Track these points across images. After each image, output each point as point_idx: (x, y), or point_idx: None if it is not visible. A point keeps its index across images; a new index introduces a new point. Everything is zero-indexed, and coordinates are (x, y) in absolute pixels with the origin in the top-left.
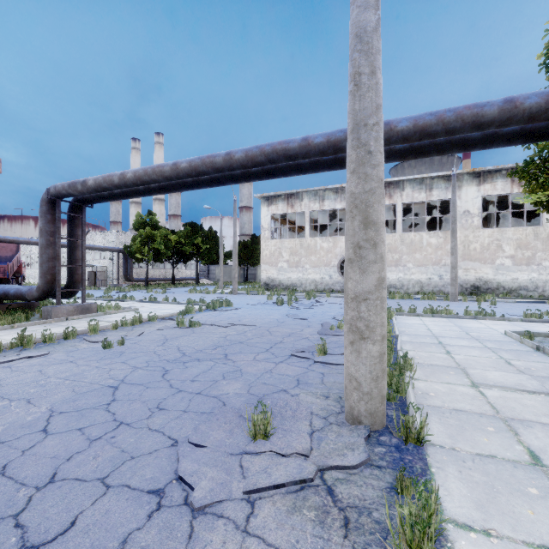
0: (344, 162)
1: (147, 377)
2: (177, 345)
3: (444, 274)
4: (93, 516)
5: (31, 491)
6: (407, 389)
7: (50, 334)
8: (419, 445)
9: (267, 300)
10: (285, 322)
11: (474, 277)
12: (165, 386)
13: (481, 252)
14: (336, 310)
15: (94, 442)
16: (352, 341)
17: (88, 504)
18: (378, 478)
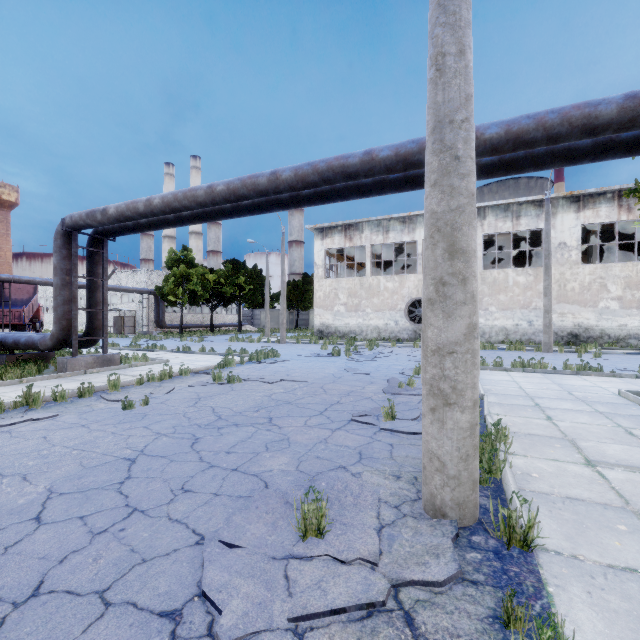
0: (416, 181)
1: (173, 447)
2: (211, 405)
3: (535, 320)
4: None
5: (6, 608)
6: (502, 468)
7: (61, 392)
8: (526, 550)
9: (321, 351)
10: (342, 377)
11: (572, 323)
12: (194, 459)
13: (581, 293)
14: (404, 363)
15: (98, 536)
16: (434, 408)
17: (78, 632)
18: (475, 600)
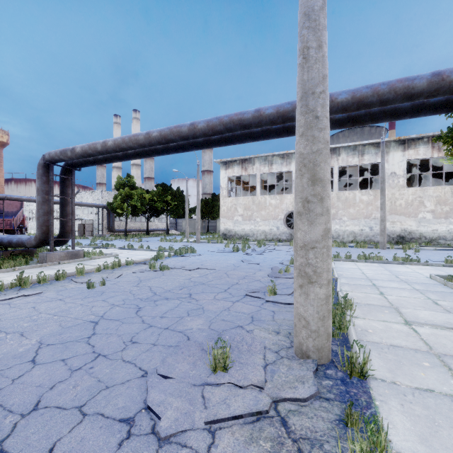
0: (291, 130)
1: (123, 314)
2: (149, 285)
3: (374, 226)
4: (70, 444)
5: (16, 418)
6: (348, 326)
7: (43, 276)
8: (362, 379)
9: (225, 248)
10: (240, 266)
11: (400, 228)
12: (138, 322)
13: (406, 207)
14: (283, 256)
15: (75, 372)
16: (301, 285)
17: (66, 432)
18: (327, 410)
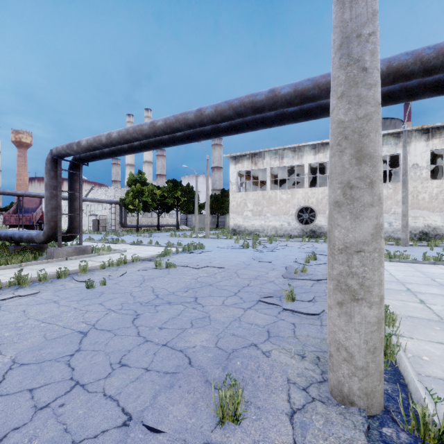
0: (309, 113)
1: (118, 322)
2: (152, 286)
3: (394, 222)
4: None
5: None
6: (396, 352)
7: (44, 274)
8: None
9: (234, 244)
10: (251, 264)
11: (423, 224)
12: (133, 334)
13: (430, 201)
14: (296, 254)
15: (39, 412)
16: (341, 302)
17: None
18: None
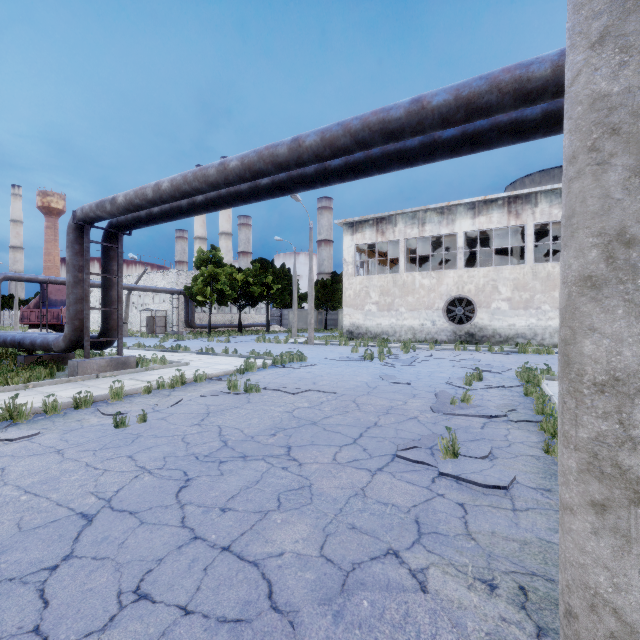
0: (478, 139)
1: (151, 496)
2: (219, 424)
3: None
4: None
5: None
6: None
7: (53, 402)
8: None
9: (351, 353)
10: (378, 387)
11: None
12: (173, 521)
13: None
14: (449, 370)
15: None
16: (602, 503)
17: None
18: None
